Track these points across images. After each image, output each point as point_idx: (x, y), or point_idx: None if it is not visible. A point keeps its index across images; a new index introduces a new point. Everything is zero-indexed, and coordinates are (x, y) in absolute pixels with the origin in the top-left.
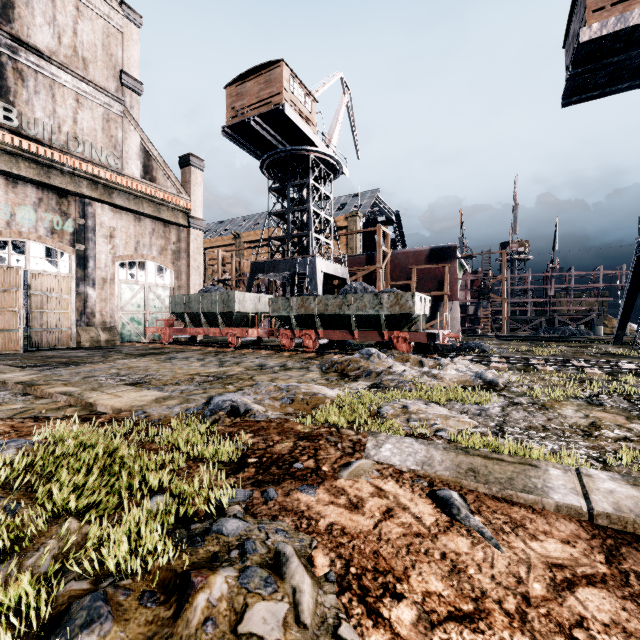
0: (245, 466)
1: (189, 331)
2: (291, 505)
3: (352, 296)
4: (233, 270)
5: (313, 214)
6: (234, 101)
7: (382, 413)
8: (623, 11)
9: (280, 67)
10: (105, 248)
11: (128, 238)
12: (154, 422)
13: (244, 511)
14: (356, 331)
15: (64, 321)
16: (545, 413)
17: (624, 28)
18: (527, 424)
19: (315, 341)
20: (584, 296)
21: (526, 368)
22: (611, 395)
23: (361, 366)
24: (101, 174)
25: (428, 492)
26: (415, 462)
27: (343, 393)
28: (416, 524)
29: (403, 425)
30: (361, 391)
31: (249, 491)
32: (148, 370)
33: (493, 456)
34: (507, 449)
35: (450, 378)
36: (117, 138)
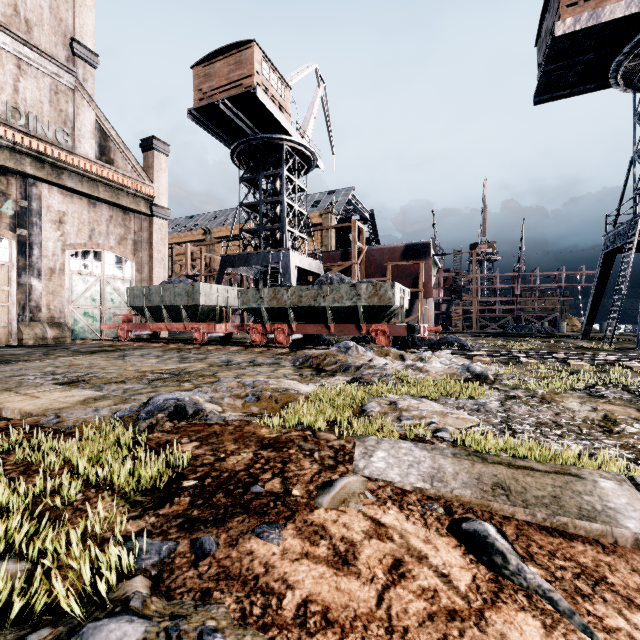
0: (176, 494)
1: (150, 327)
2: (238, 565)
3: (328, 287)
4: (203, 265)
5: (287, 206)
6: (202, 82)
7: (367, 411)
8: (595, 7)
9: (251, 48)
10: (53, 235)
11: (81, 225)
12: (65, 430)
13: (150, 588)
14: (332, 324)
15: (2, 315)
16: (549, 407)
17: (595, 25)
18: (535, 420)
19: (288, 336)
20: (547, 295)
21: (509, 361)
22: (607, 386)
23: (338, 360)
24: (48, 151)
25: (448, 525)
26: (421, 476)
27: (319, 389)
28: (445, 590)
29: (394, 425)
30: (341, 386)
31: (170, 542)
32: (92, 368)
33: (519, 463)
34: (533, 453)
35: (436, 371)
36: (68, 113)
